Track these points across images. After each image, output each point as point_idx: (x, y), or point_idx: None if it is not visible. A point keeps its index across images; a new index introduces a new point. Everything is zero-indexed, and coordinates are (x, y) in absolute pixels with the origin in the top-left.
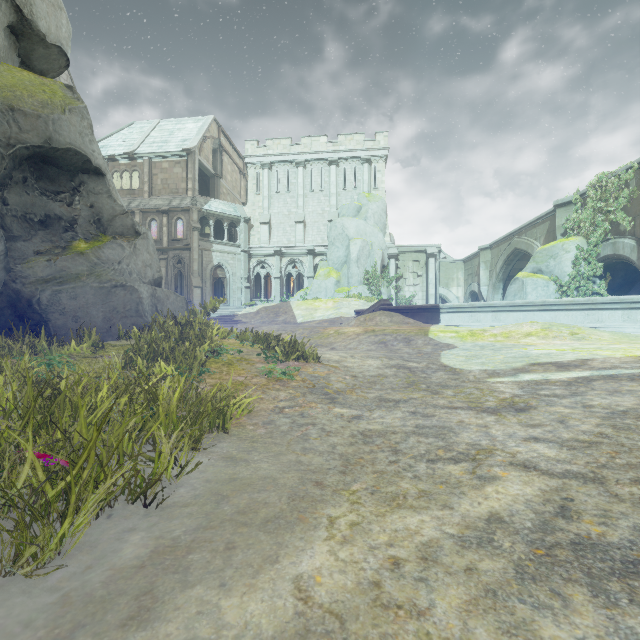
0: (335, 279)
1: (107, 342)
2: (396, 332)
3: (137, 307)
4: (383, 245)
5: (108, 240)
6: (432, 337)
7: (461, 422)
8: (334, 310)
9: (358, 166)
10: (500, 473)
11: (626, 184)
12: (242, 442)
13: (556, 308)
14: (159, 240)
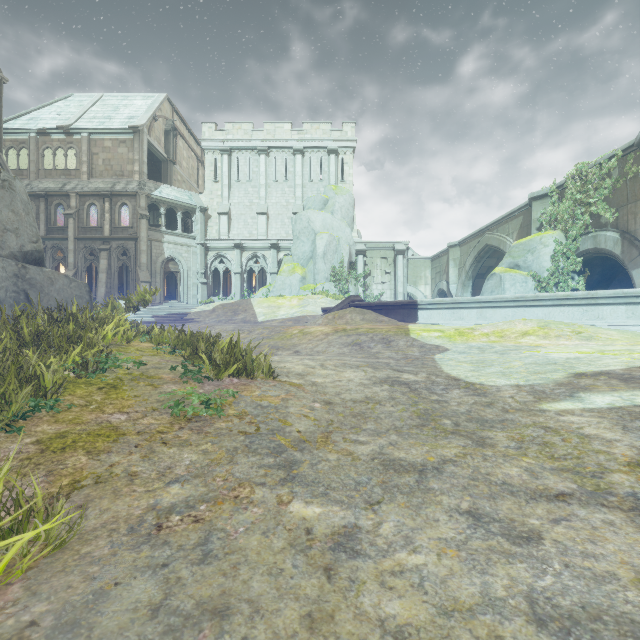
0: (300, 275)
1: None
2: (372, 331)
3: None
4: (351, 240)
5: None
6: (415, 337)
7: None
8: (299, 308)
9: (324, 157)
10: None
11: (608, 174)
12: None
13: (550, 303)
14: (100, 228)
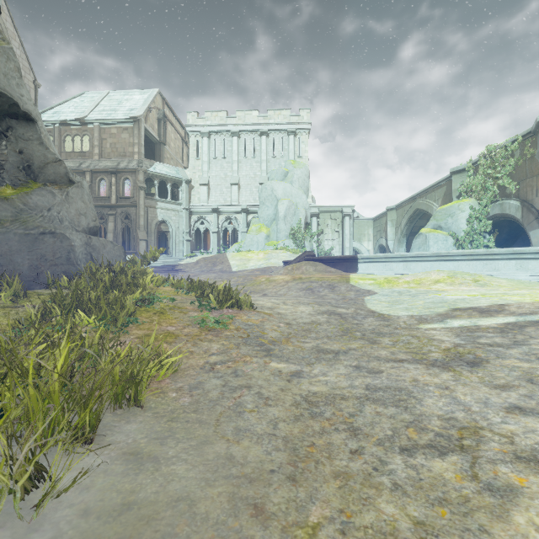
0: (265, 234)
1: (34, 291)
2: (321, 279)
3: (68, 255)
4: (306, 205)
5: (38, 187)
6: (353, 284)
7: (416, 381)
8: (265, 260)
9: (285, 137)
10: (514, 478)
11: (511, 154)
12: (157, 421)
13: (459, 258)
14: (108, 198)
